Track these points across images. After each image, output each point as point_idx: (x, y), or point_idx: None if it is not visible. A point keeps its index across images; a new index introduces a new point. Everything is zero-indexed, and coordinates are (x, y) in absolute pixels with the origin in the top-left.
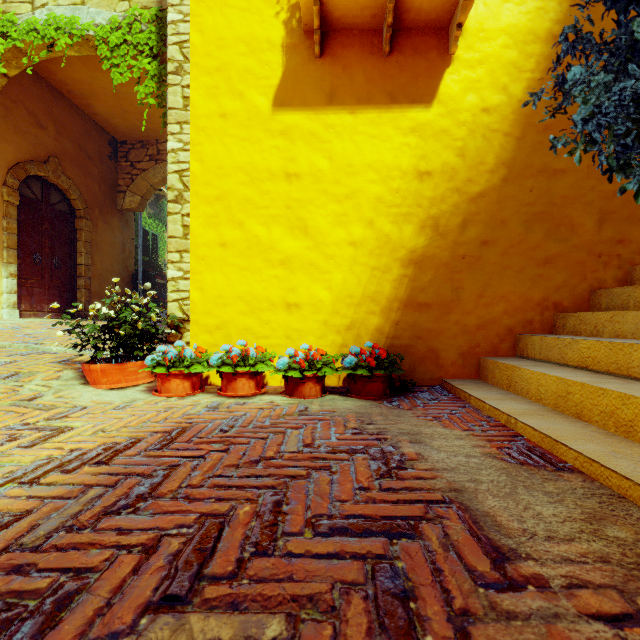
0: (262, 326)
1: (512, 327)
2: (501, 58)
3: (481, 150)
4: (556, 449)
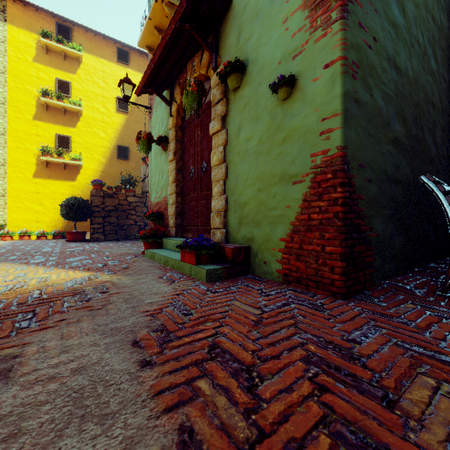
0: (30, 226)
1: None
2: (91, 174)
3: (87, 191)
4: None
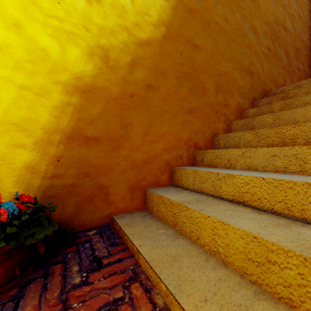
0: None
1: (169, 161)
2: None
3: (147, 2)
4: None
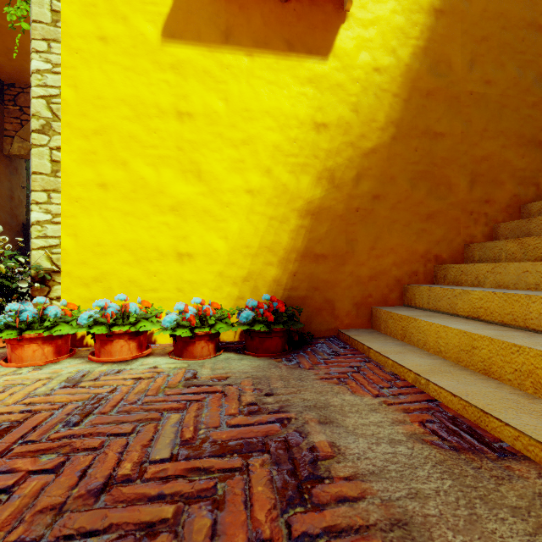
0: (150, 278)
1: (400, 278)
2: (390, 22)
3: (373, 108)
4: (485, 422)
